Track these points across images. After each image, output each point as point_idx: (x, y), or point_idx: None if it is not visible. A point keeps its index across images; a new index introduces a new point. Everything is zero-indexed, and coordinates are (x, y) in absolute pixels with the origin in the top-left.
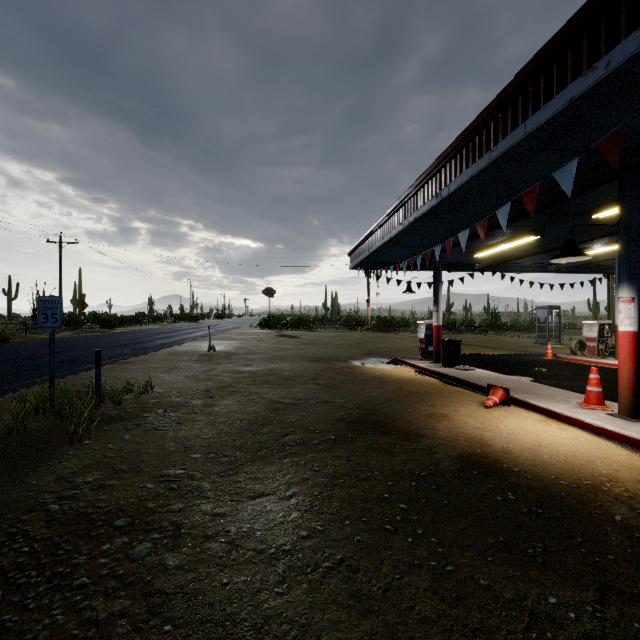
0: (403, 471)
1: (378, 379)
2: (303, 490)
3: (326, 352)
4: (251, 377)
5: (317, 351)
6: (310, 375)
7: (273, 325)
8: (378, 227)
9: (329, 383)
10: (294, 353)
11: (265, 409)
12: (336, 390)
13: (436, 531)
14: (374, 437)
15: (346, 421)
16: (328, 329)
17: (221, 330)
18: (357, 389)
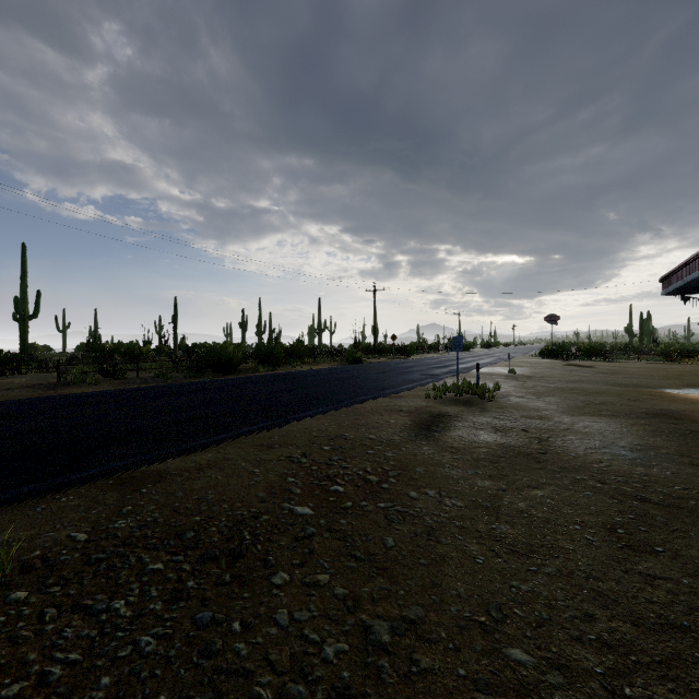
0: (682, 428)
1: (690, 401)
2: (616, 424)
3: (630, 381)
4: (559, 390)
5: (618, 379)
6: (613, 393)
7: (557, 354)
8: (693, 260)
9: (633, 398)
10: (592, 379)
11: (581, 403)
12: (640, 402)
13: (692, 440)
14: (667, 420)
15: (646, 413)
16: (633, 360)
17: (501, 359)
18: (662, 404)
